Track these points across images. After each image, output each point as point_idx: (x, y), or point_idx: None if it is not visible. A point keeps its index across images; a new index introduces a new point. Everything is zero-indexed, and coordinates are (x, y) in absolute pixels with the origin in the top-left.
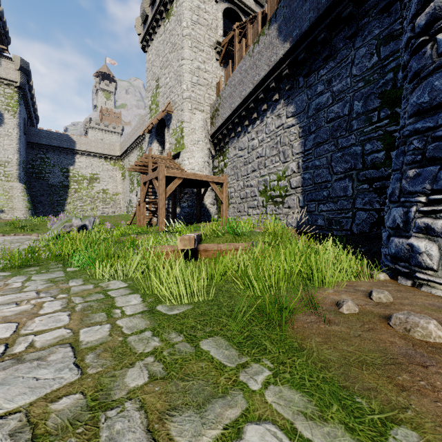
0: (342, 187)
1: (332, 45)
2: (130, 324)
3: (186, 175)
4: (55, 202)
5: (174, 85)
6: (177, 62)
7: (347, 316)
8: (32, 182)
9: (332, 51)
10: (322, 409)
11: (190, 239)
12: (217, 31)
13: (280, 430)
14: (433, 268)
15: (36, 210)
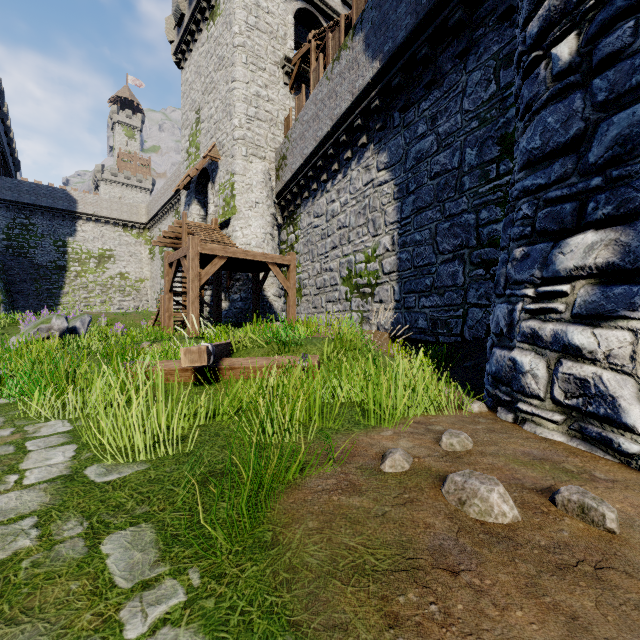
0: (450, 273)
1: (437, 66)
2: (13, 503)
3: (232, 253)
4: (44, 291)
5: (221, 120)
6: (226, 85)
7: (385, 478)
8: (7, 261)
9: (437, 75)
10: None
11: (201, 351)
12: (286, 42)
13: None
14: (539, 396)
15: (13, 305)
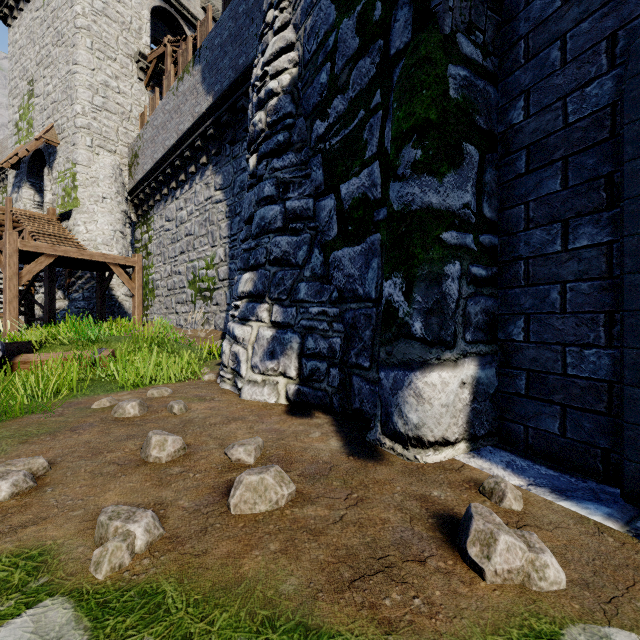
0: None
1: None
2: None
3: (64, 252)
4: None
5: (61, 101)
6: (66, 65)
7: (88, 410)
8: None
9: None
10: None
11: None
12: (142, 36)
13: None
14: (226, 366)
15: None
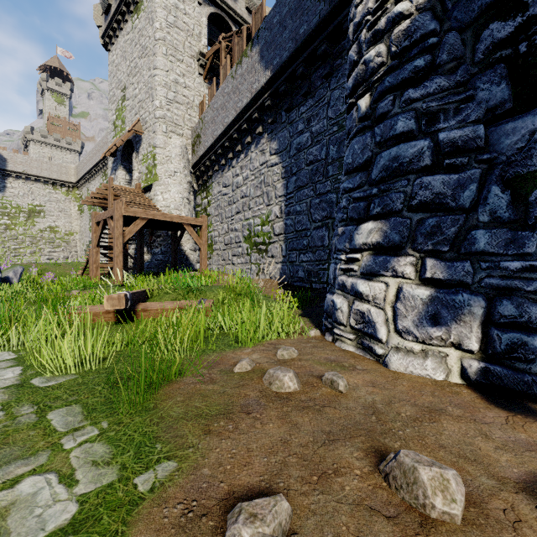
0: (319, 236)
1: (311, 81)
2: None
3: (152, 215)
4: None
5: (144, 100)
6: (149, 71)
7: (233, 375)
8: None
9: (311, 88)
10: (116, 456)
11: (120, 298)
12: (201, 39)
13: (57, 477)
14: (344, 324)
15: None
